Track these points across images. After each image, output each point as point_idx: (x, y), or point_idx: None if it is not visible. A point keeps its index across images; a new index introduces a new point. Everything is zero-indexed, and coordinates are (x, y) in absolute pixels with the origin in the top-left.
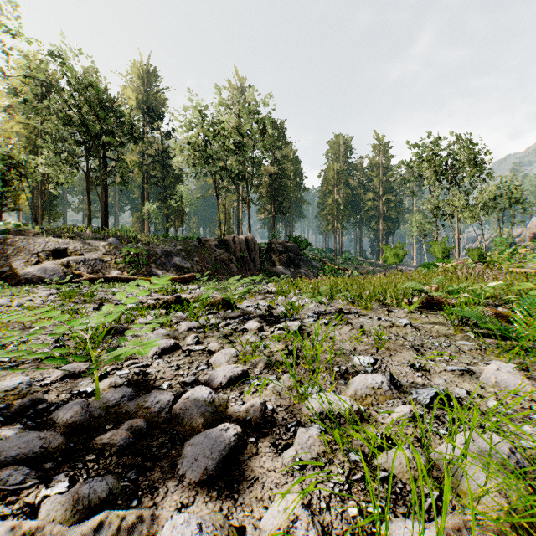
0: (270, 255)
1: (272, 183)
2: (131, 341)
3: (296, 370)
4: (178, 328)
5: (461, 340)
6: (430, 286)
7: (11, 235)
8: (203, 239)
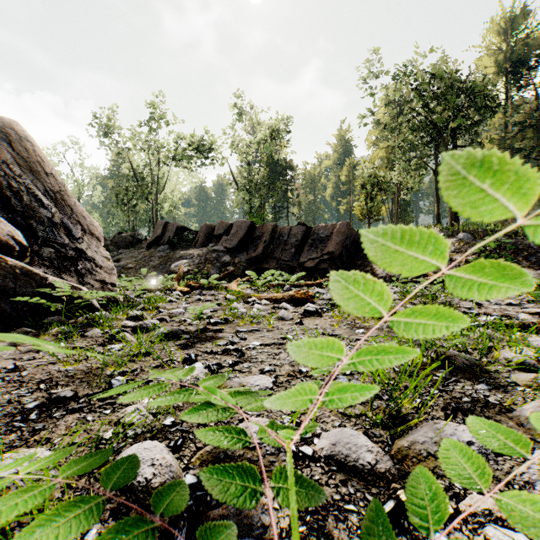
0: None
1: None
2: None
3: None
4: None
5: None
6: None
7: None
8: None
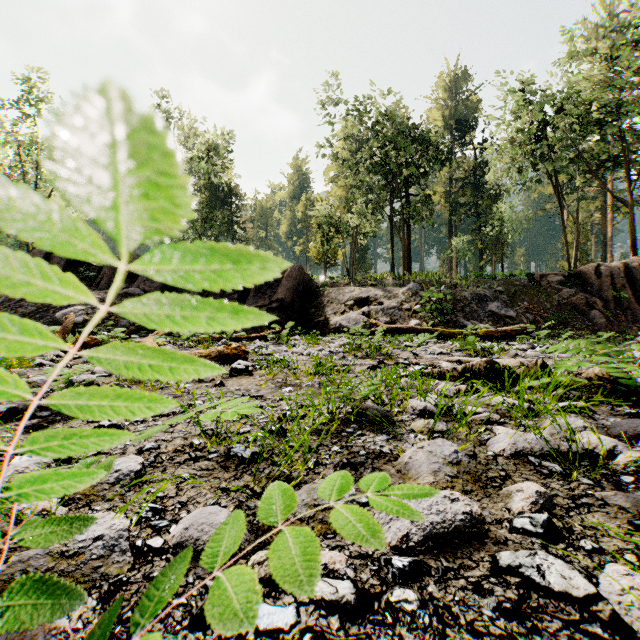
0: None
1: None
2: (152, 635)
3: None
4: (487, 442)
5: None
6: None
7: (327, 288)
8: (537, 275)
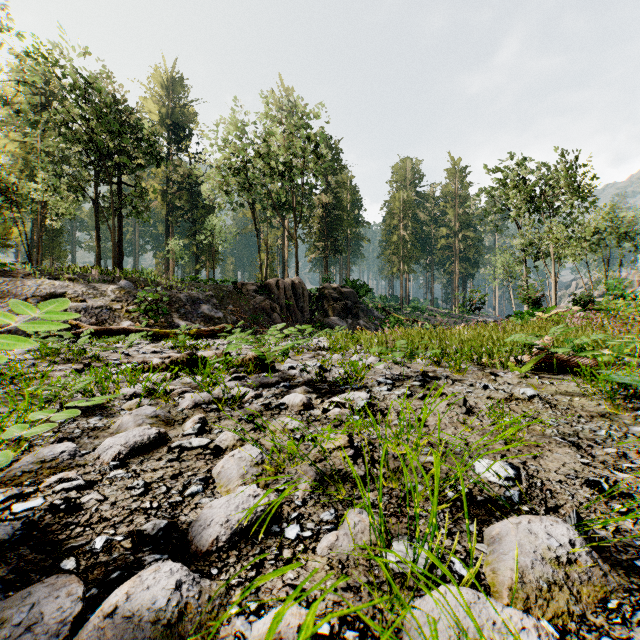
0: (322, 303)
1: (325, 216)
2: (4, 454)
3: (372, 495)
4: (179, 403)
5: (634, 424)
6: (549, 340)
7: None
8: (240, 283)
